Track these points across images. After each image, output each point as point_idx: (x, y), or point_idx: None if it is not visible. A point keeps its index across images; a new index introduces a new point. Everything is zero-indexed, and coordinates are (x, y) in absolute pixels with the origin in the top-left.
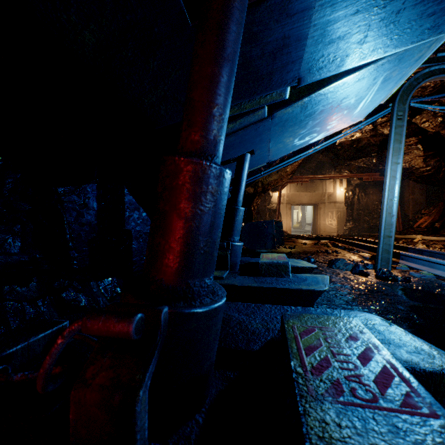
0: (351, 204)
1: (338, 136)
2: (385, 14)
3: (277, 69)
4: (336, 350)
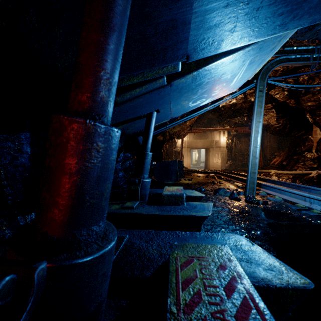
0: (230, 148)
1: (220, 101)
2: (248, 10)
3: (169, 46)
4: (208, 281)
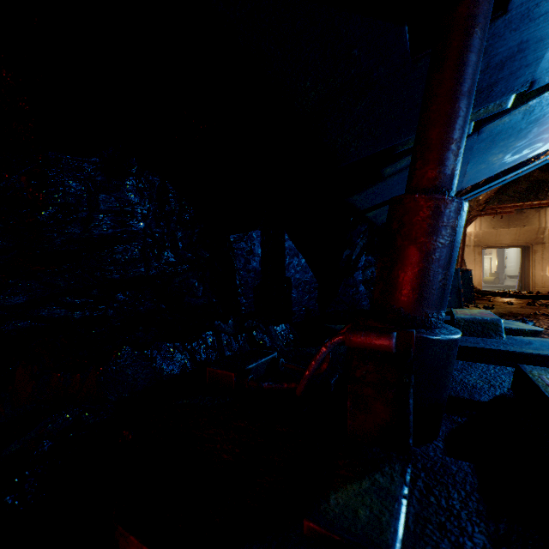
0: None
1: None
2: None
3: (503, 78)
4: None
